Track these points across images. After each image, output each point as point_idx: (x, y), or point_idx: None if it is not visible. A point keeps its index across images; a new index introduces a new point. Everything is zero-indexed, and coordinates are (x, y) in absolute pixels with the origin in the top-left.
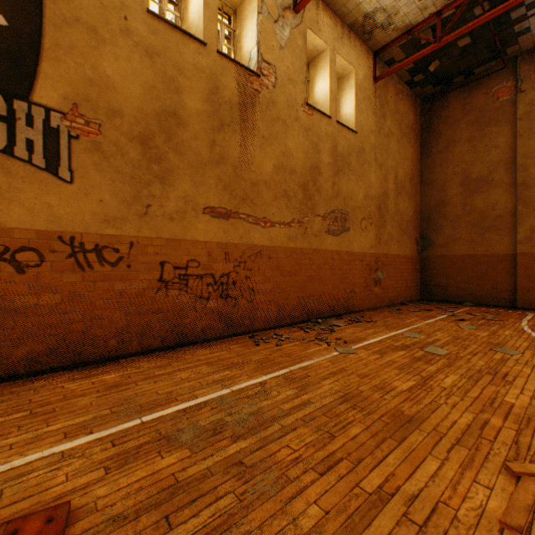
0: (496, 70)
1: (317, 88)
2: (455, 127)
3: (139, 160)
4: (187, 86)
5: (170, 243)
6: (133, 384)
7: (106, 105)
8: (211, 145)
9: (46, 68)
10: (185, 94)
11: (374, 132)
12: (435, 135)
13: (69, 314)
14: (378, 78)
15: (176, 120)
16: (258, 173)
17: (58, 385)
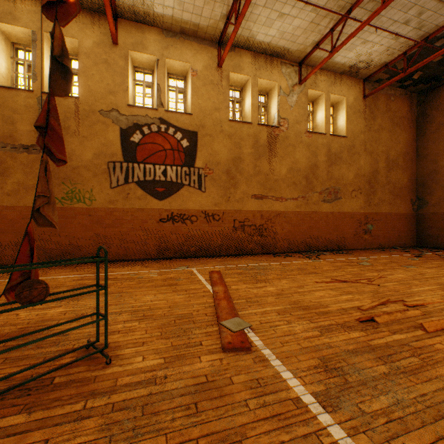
0: None
1: (317, 116)
2: None
3: (226, 180)
4: (244, 144)
5: (237, 212)
6: (226, 261)
7: (215, 162)
8: (254, 167)
9: (198, 154)
10: (243, 148)
11: (364, 132)
12: (428, 120)
13: (204, 238)
14: (365, 96)
15: (240, 160)
16: (278, 175)
17: (204, 260)
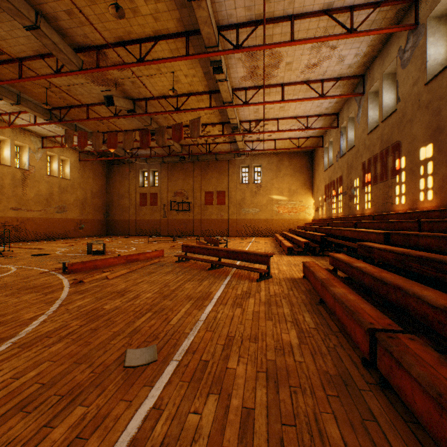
0: (124, 164)
1: (54, 165)
2: (116, 176)
3: None
4: (6, 178)
5: (1, 217)
6: None
7: None
8: (13, 191)
9: None
10: (5, 180)
11: (80, 178)
12: (111, 177)
13: None
14: (81, 161)
15: (3, 187)
16: (29, 197)
17: None
